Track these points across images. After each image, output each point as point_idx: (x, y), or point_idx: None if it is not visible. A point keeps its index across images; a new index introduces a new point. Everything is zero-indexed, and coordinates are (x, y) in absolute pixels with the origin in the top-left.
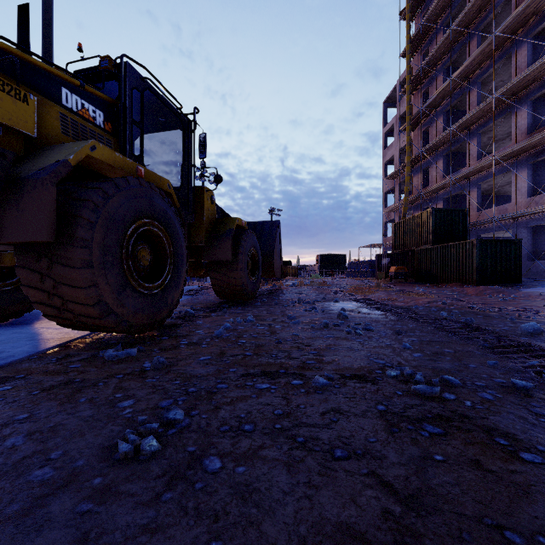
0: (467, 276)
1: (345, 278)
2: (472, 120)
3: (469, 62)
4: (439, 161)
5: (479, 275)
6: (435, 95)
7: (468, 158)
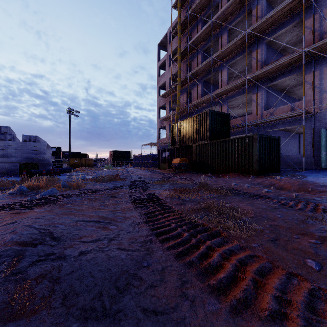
0: (247, 167)
1: (135, 169)
2: (225, 53)
3: (225, 9)
4: (199, 85)
5: (258, 166)
6: (199, 33)
7: (221, 82)
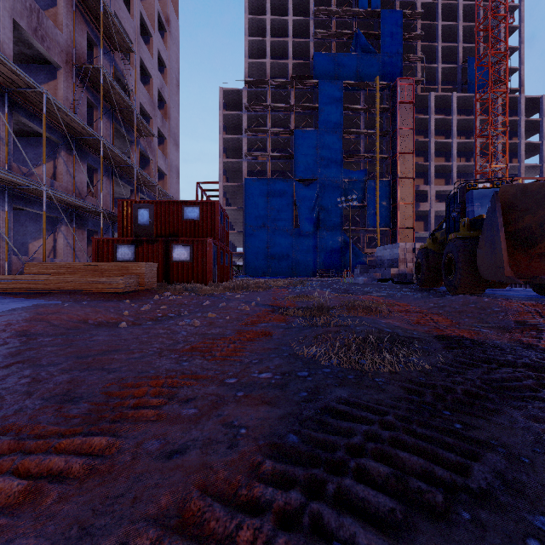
0: None
1: None
2: None
3: None
4: None
5: None
6: None
7: None
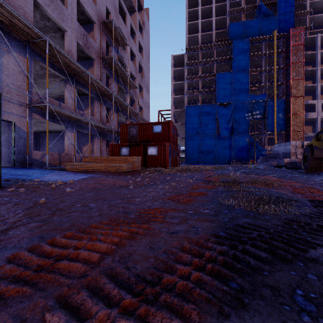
0: None
1: None
2: None
3: None
4: None
5: None
6: None
7: None
